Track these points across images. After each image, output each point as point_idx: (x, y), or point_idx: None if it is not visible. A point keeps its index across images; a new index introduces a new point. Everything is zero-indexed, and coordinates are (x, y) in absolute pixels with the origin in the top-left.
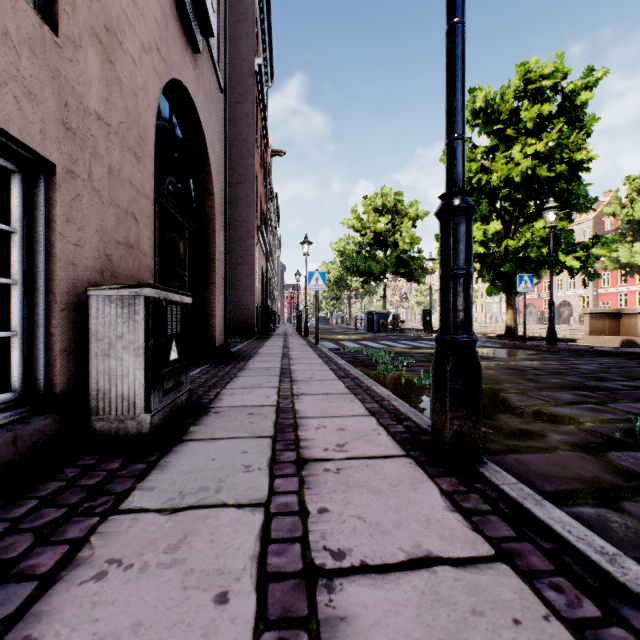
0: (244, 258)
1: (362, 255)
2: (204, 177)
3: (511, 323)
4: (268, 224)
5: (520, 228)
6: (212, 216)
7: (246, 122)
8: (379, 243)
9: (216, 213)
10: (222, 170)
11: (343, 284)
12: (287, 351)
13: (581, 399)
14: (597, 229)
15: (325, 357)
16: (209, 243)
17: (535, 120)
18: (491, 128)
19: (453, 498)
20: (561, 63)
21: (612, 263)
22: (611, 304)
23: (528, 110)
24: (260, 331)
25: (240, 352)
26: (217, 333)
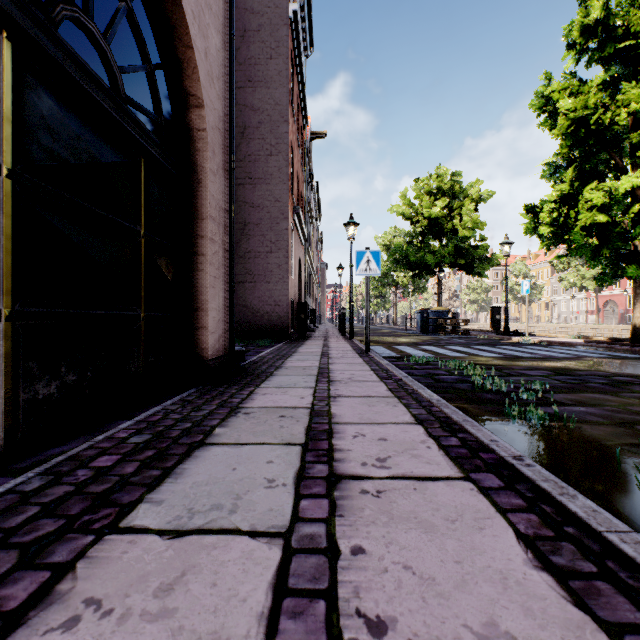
0: (276, 244)
1: (413, 245)
2: (185, 73)
3: None
4: (307, 214)
5: None
6: (202, 145)
7: (279, 81)
8: (434, 231)
9: (209, 141)
10: (225, 84)
11: (389, 281)
12: (326, 363)
13: None
14: None
15: (389, 378)
16: (198, 190)
17: None
18: (613, 48)
19: None
20: None
21: None
22: None
23: None
24: (297, 332)
25: (257, 364)
26: (212, 337)
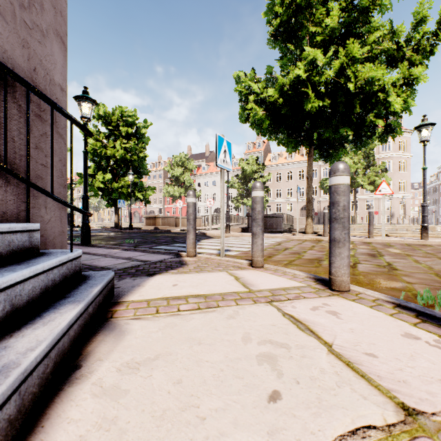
0: None
1: None
2: None
3: (117, 221)
4: None
5: (120, 179)
6: None
7: None
8: None
9: None
10: None
11: None
12: None
13: (123, 240)
14: (165, 175)
15: None
16: None
17: (126, 132)
18: (108, 127)
19: (85, 246)
20: (136, 113)
21: (168, 194)
22: (170, 212)
23: (123, 127)
24: None
25: None
26: None
